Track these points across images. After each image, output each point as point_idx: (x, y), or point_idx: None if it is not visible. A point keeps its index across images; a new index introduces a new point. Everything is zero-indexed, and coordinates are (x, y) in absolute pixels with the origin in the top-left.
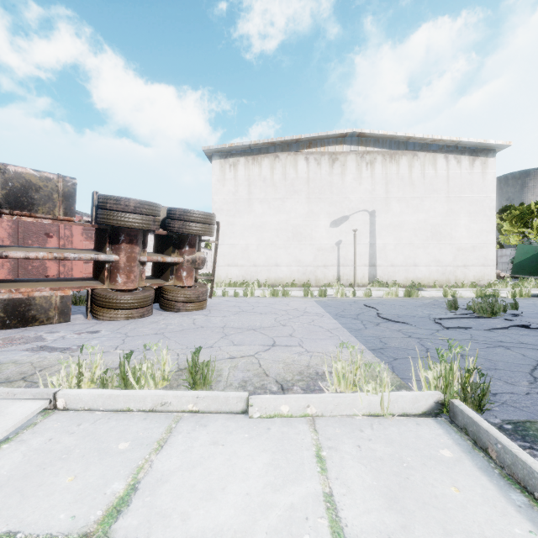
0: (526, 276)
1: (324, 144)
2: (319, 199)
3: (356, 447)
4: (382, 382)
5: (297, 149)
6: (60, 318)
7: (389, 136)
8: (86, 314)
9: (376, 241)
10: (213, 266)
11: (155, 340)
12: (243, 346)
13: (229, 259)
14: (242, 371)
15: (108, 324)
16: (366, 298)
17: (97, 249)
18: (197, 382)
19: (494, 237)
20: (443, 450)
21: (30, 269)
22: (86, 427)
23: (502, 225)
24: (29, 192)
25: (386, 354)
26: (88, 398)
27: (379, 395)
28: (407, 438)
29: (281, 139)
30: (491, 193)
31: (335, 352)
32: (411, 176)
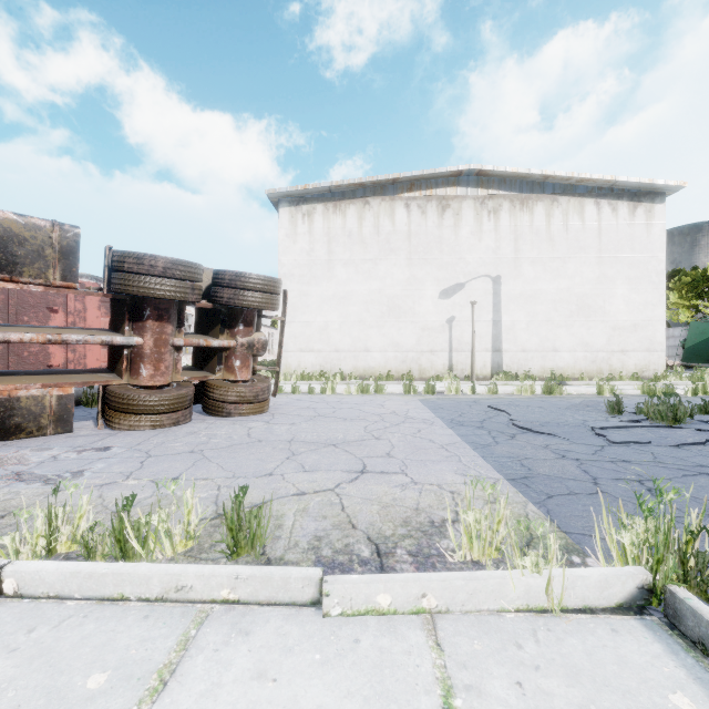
0: (703, 364)
1: (430, 185)
2: (423, 261)
3: (514, 687)
4: (551, 556)
5: (394, 192)
6: (57, 427)
7: (520, 175)
8: (96, 421)
9: (501, 318)
10: (279, 351)
11: (188, 463)
12: (318, 474)
13: (302, 342)
14: (315, 519)
15: (126, 435)
16: (491, 395)
17: (113, 328)
18: (242, 544)
19: (663, 312)
20: (674, 694)
21: (26, 356)
22: (41, 636)
23: (668, 296)
24: (8, 246)
25: (534, 487)
26: (55, 578)
27: (543, 575)
28: (602, 664)
29: (372, 179)
30: (658, 252)
31: (457, 484)
32: (549, 228)
